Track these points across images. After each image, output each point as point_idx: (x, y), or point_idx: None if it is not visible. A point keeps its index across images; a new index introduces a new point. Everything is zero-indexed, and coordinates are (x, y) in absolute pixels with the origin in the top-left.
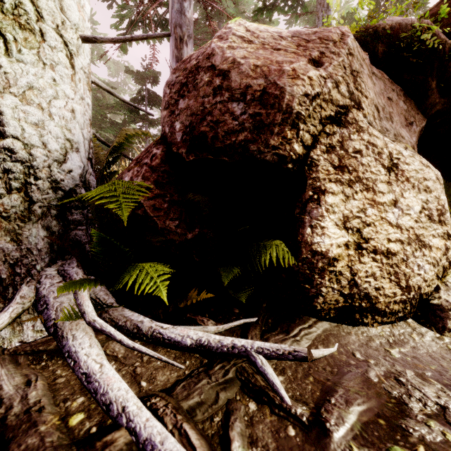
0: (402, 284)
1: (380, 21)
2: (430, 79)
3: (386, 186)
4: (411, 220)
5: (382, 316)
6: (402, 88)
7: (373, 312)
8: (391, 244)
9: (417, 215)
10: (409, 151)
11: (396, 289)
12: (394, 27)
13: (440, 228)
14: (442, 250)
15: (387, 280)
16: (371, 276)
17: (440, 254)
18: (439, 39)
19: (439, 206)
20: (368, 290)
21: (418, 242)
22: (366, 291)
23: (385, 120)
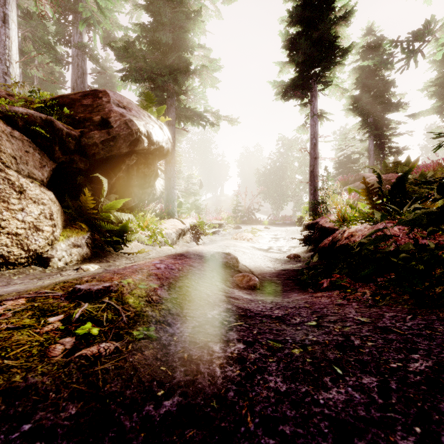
0: (25, 249)
1: (20, 109)
2: (55, 146)
3: (17, 201)
4: (33, 218)
5: (14, 266)
6: (38, 146)
7: (7, 264)
8: (19, 230)
9: (37, 216)
10: (34, 184)
11: (22, 251)
12: (29, 115)
13: (50, 222)
14: (51, 232)
15: (16, 247)
16: (5, 246)
17: (50, 234)
18: (59, 127)
19: (50, 212)
20: (3, 253)
21: (36, 229)
22: (2, 254)
23: (22, 164)
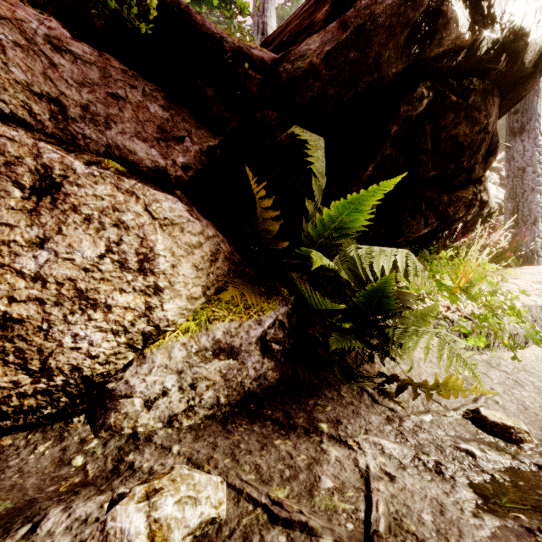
0: (32, 366)
1: None
2: (201, 83)
3: (26, 216)
4: (75, 268)
5: None
6: (163, 89)
7: None
8: (15, 306)
9: (93, 260)
10: (99, 168)
11: (18, 375)
12: None
13: (140, 279)
14: (140, 310)
15: None
16: None
17: (134, 316)
18: (206, 31)
19: (143, 248)
20: None
21: (81, 301)
22: None
23: (88, 122)
